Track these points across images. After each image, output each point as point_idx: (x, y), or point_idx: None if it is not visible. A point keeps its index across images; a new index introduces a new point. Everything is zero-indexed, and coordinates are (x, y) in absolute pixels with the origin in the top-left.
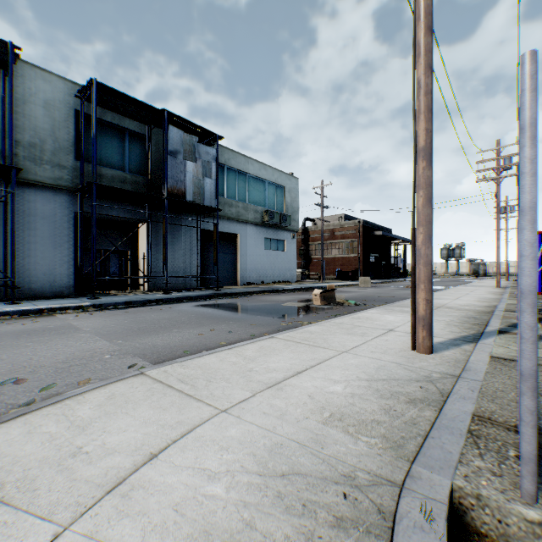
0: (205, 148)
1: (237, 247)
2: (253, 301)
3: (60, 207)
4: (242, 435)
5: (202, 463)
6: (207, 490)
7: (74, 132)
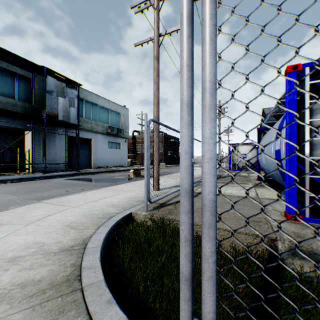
0: (71, 90)
1: (91, 146)
2: (99, 176)
3: None
4: (79, 210)
5: (66, 215)
6: (67, 218)
7: None
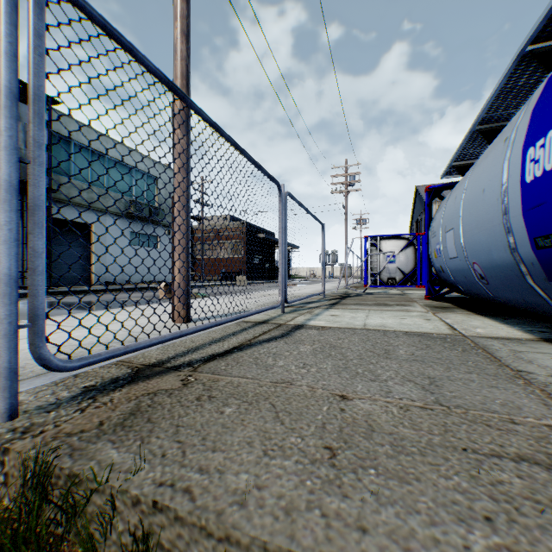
0: None
1: (92, 240)
2: (89, 298)
3: None
4: None
5: None
6: None
7: None
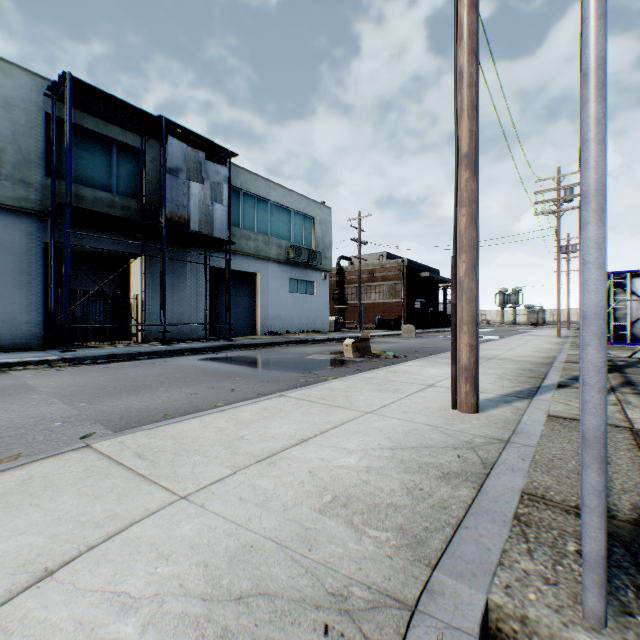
0: (214, 167)
1: (256, 289)
2: (272, 353)
3: (25, 235)
4: (198, 534)
5: (121, 583)
6: (111, 632)
7: (45, 141)
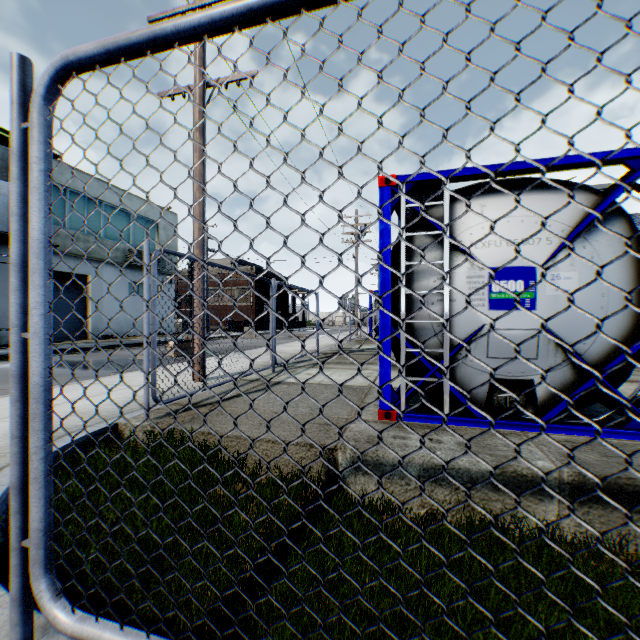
0: None
1: (88, 292)
2: (98, 356)
3: None
4: (4, 426)
5: None
6: None
7: None
